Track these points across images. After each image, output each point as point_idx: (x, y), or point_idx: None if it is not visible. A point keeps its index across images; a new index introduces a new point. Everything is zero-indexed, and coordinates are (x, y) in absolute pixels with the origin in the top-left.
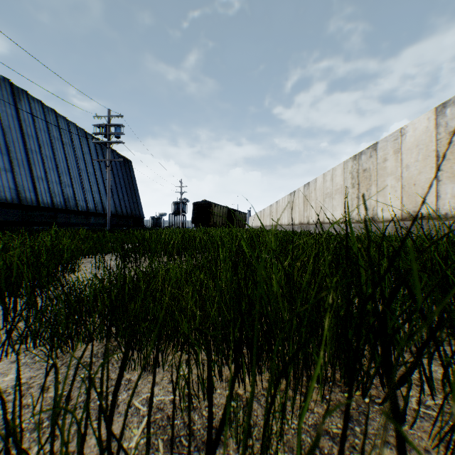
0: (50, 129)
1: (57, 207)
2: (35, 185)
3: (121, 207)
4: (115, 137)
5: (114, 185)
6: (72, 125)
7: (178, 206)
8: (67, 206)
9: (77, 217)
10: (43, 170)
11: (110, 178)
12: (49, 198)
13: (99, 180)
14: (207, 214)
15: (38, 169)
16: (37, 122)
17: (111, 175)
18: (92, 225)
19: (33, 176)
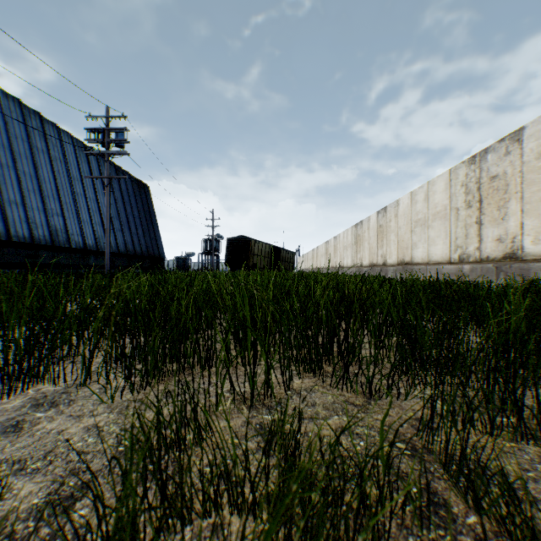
0: (31, 138)
1: (38, 242)
2: (5, 212)
3: (134, 245)
4: (117, 146)
5: (124, 216)
6: (65, 135)
7: (210, 244)
8: (55, 241)
9: (69, 257)
10: (18, 191)
11: (109, 203)
12: (26, 230)
13: (102, 208)
14: (245, 253)
15: (10, 190)
16: (11, 127)
17: (121, 203)
18: (92, 267)
19: (2, 199)
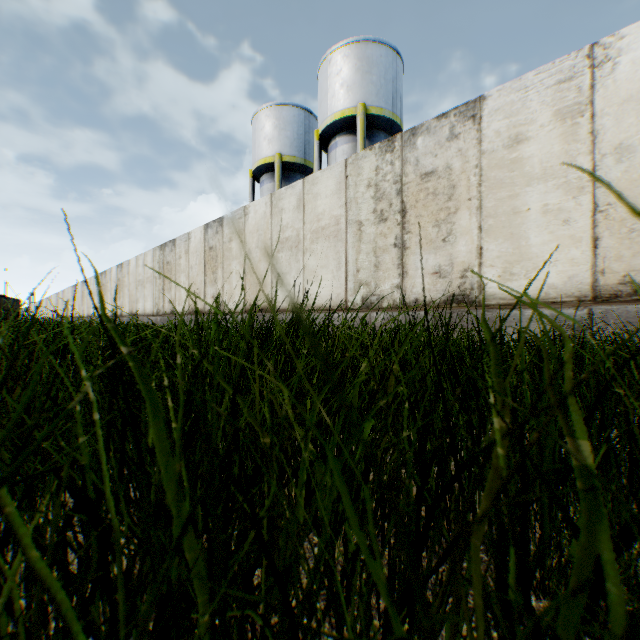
0: None
1: None
2: None
3: None
4: None
5: None
6: None
7: None
8: None
9: None
10: None
11: None
12: None
13: None
14: None
15: None
16: None
17: None
18: None
19: None
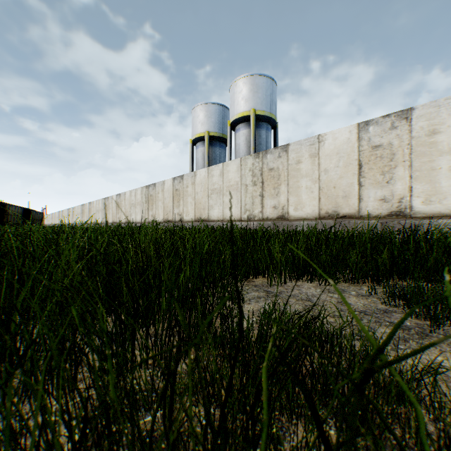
0: None
1: None
2: None
3: None
4: None
5: None
6: None
7: None
8: None
9: None
10: None
11: None
12: None
13: None
14: (2, 213)
15: None
16: None
17: None
18: None
19: None
